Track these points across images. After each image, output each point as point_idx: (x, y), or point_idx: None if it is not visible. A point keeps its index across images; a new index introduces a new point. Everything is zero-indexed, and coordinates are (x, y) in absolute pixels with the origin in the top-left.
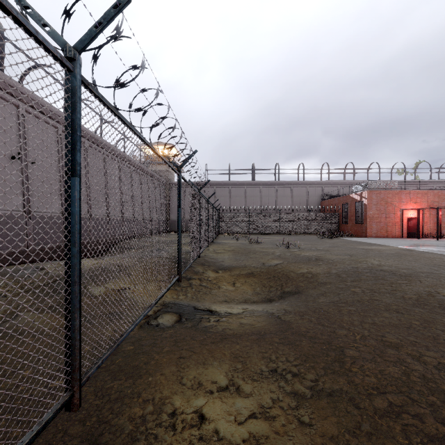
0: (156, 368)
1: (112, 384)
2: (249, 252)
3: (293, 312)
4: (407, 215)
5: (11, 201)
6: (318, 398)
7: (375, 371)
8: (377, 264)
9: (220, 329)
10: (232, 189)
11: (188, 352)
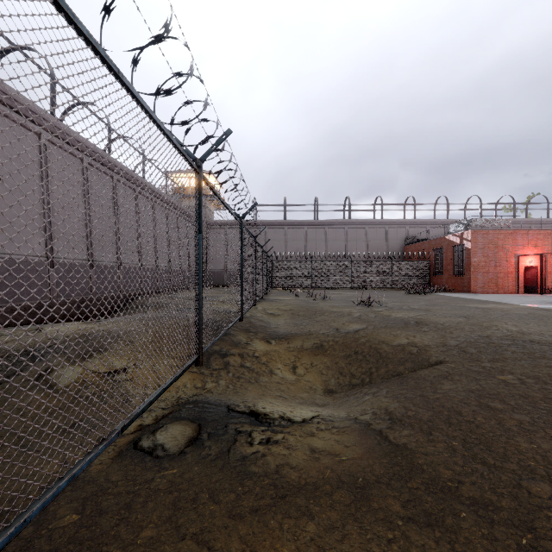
0: None
1: None
2: (315, 313)
3: (407, 423)
4: (525, 262)
5: None
6: None
7: None
8: (517, 331)
9: (272, 468)
10: (289, 230)
11: (195, 547)
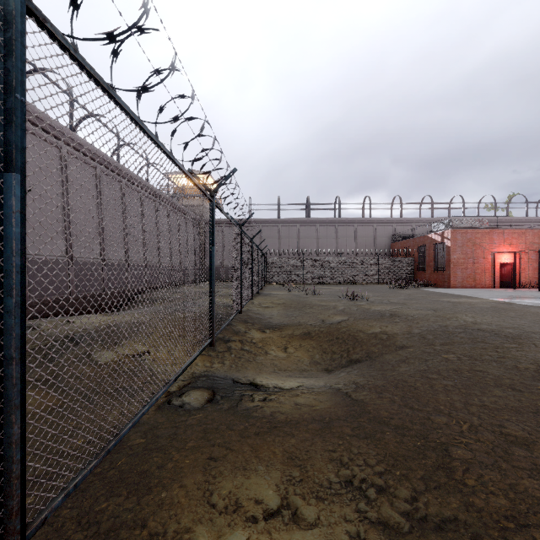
0: (174, 477)
1: (105, 504)
2: (305, 306)
3: (366, 388)
4: (500, 259)
5: None
6: (422, 535)
7: (503, 486)
8: (471, 322)
9: (268, 413)
10: (282, 228)
11: (221, 449)
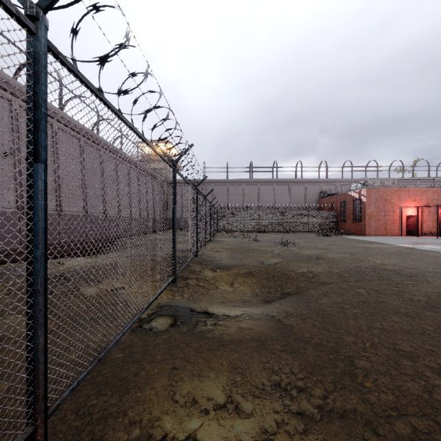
0: (146, 381)
1: (96, 400)
2: (248, 251)
3: (294, 315)
4: (406, 213)
5: (3, 199)
6: (329, 421)
7: (392, 387)
8: (379, 263)
9: (218, 335)
10: (230, 187)
11: (182, 361)
